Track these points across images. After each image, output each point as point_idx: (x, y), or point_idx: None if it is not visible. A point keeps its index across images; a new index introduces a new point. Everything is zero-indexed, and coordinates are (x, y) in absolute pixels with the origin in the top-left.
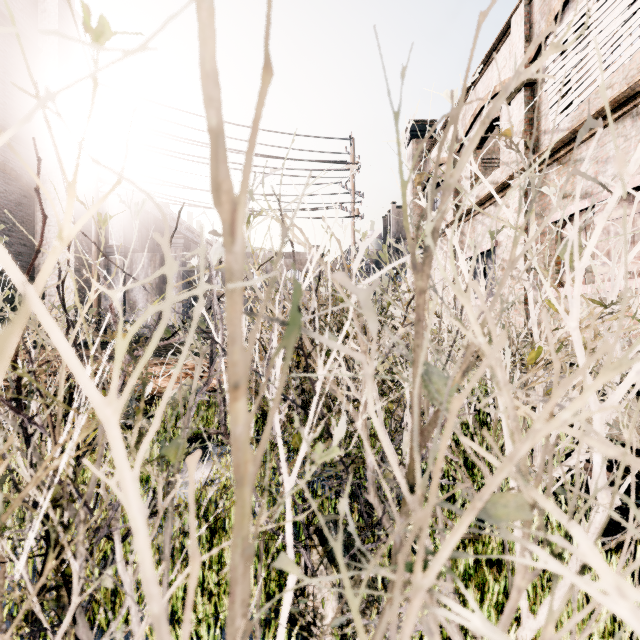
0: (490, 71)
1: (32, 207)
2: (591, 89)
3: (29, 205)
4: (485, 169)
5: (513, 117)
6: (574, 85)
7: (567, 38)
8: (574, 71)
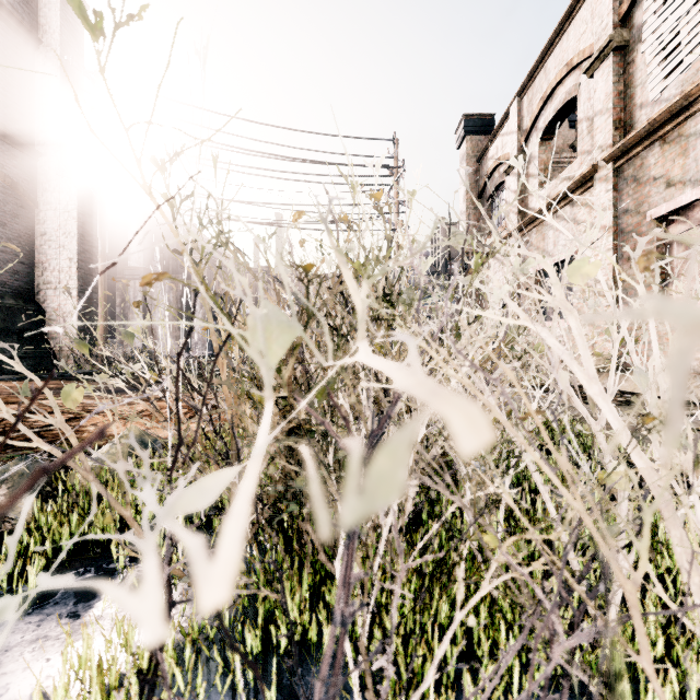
0: (565, 41)
1: (31, 219)
2: None
3: (27, 217)
4: (553, 170)
5: (597, 92)
6: (685, 38)
7: None
8: (685, 20)
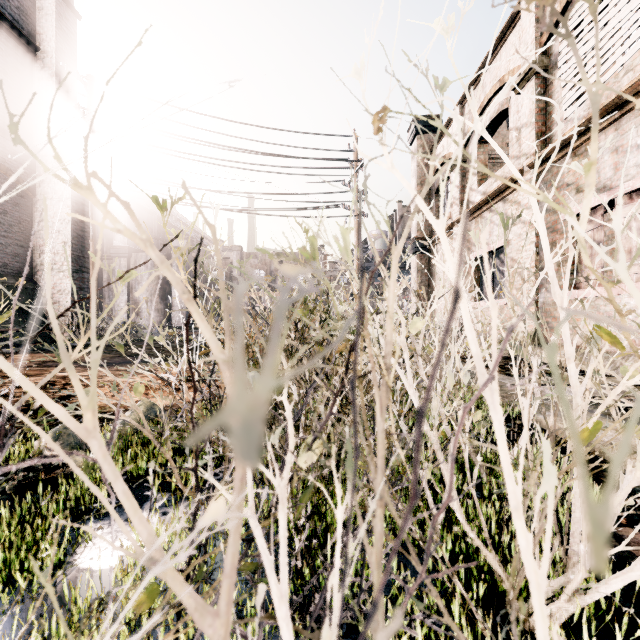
0: (498, 60)
1: (29, 207)
2: (610, 73)
3: (26, 205)
4: (493, 165)
5: (523, 107)
6: (590, 69)
7: (583, 19)
8: (590, 54)
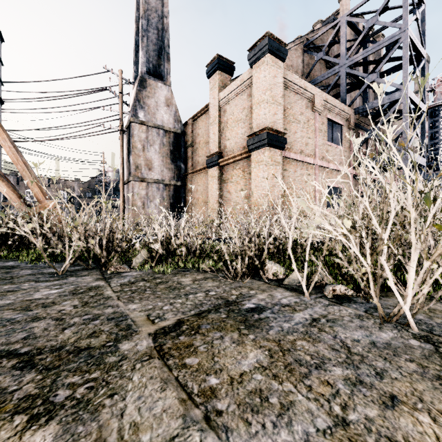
0: None
1: None
2: None
3: None
4: None
5: None
6: None
7: None
8: None
